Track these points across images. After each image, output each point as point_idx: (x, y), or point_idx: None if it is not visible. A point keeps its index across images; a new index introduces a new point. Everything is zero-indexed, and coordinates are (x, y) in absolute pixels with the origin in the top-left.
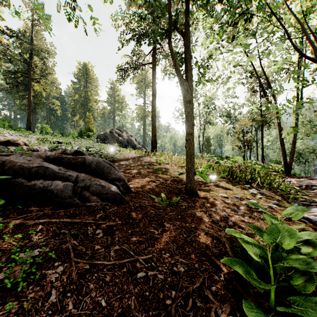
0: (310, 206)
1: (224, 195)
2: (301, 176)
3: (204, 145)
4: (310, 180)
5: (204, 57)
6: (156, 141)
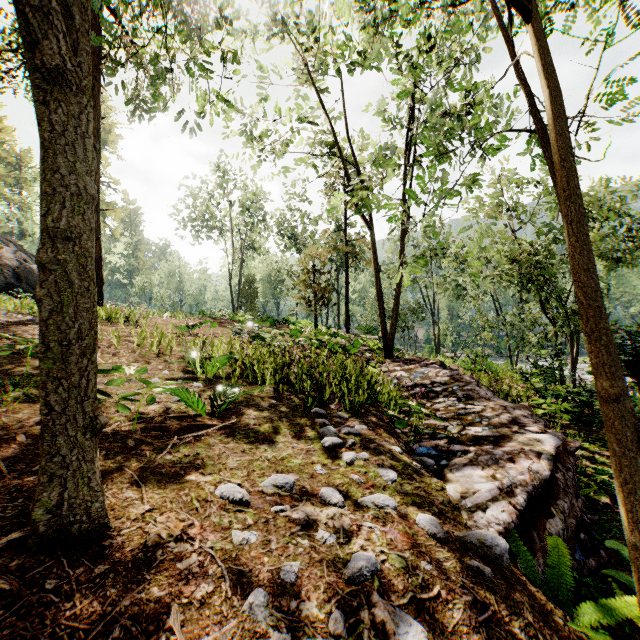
0: (455, 457)
1: (233, 495)
2: (408, 359)
3: (244, 293)
4: (424, 367)
5: (201, 19)
6: (102, 279)
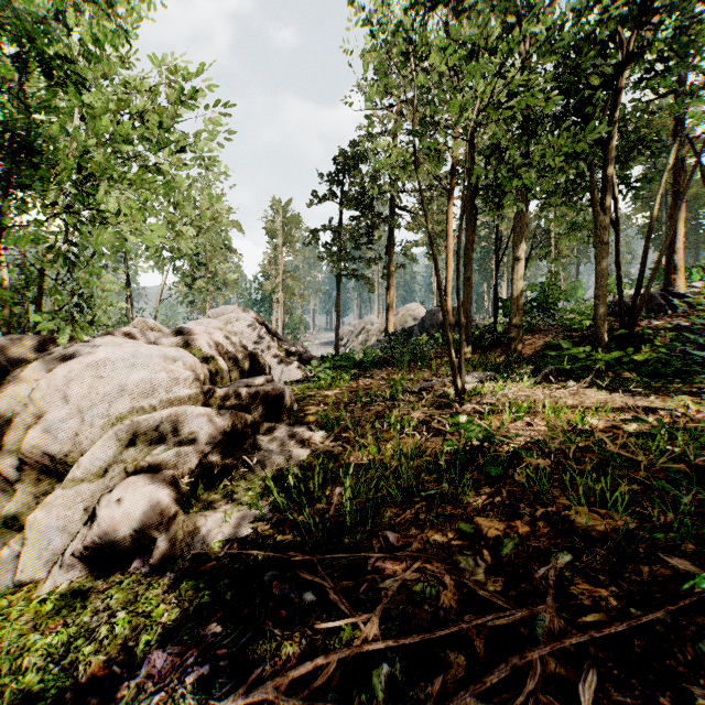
0: None
1: None
2: None
3: None
4: None
5: None
6: None
